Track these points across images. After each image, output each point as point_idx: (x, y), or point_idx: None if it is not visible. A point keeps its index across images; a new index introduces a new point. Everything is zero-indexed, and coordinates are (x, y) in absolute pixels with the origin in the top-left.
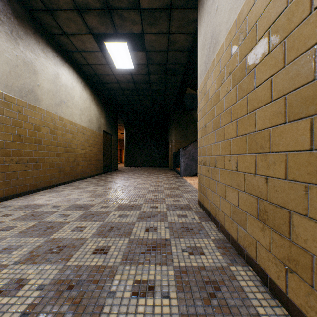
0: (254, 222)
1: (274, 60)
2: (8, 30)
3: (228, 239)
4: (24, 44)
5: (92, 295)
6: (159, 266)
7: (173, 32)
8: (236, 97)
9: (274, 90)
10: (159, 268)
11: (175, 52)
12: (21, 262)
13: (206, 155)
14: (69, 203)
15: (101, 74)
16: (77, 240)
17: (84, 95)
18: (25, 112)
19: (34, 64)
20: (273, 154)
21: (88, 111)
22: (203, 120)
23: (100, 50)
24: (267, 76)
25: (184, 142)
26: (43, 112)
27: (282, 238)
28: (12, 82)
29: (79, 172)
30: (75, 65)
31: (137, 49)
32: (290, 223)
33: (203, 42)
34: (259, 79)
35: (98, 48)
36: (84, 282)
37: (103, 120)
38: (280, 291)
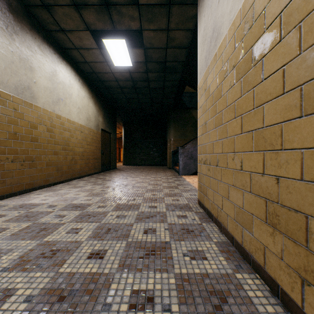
0: (262, 225)
1: (287, 48)
2: (3, 25)
3: (231, 242)
4: (19, 40)
5: (85, 308)
6: (158, 273)
7: (171, 29)
8: (241, 91)
9: (286, 81)
10: (159, 276)
11: (174, 50)
12: (10, 268)
13: (207, 154)
14: (65, 203)
15: (99, 71)
16: (71, 244)
17: (82, 93)
18: (20, 109)
19: (30, 60)
20: (286, 151)
21: (86, 109)
22: (204, 117)
23: (98, 47)
24: (278, 65)
25: (182, 141)
26: (40, 109)
27: (297, 246)
28: (7, 79)
29: (77, 171)
30: (73, 63)
31: (136, 47)
32: (308, 230)
33: (204, 37)
34: (268, 69)
35: (96, 45)
36: (77, 292)
37: (102, 118)
38: (294, 305)
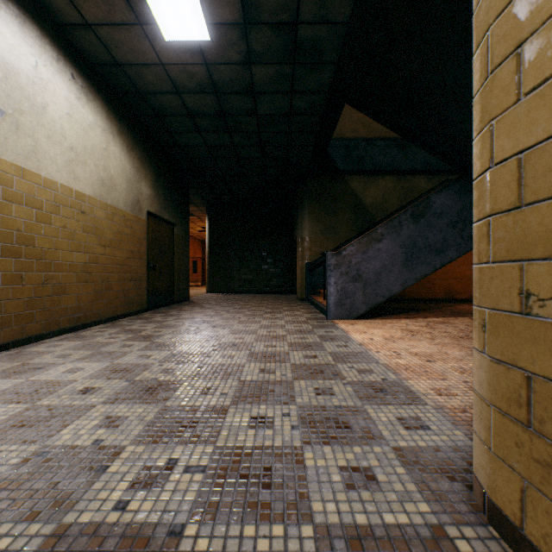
0: None
1: None
2: None
3: None
4: None
5: None
6: None
7: None
8: None
9: None
10: None
11: None
12: None
13: None
14: None
15: (130, 60)
16: None
17: (84, 113)
18: None
19: None
20: None
21: (99, 157)
22: None
23: None
24: None
25: (328, 242)
26: None
27: None
28: None
29: (65, 312)
30: (49, 24)
31: None
32: None
33: None
34: None
35: None
36: None
37: (149, 189)
38: None
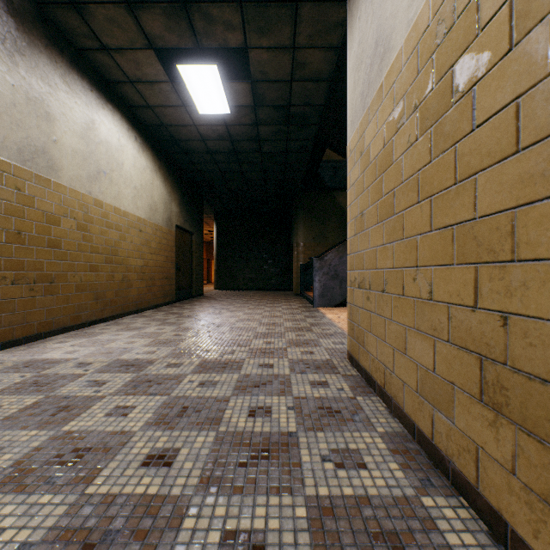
0: (473, 406)
1: (525, 62)
2: None
3: (410, 433)
4: (27, 65)
5: None
6: (275, 496)
7: (300, 46)
8: (430, 152)
9: (523, 128)
10: (276, 501)
11: (305, 84)
12: None
13: (365, 269)
14: (109, 359)
15: (172, 123)
16: (113, 437)
17: (141, 161)
18: (29, 189)
19: (47, 102)
20: (522, 265)
21: (149, 190)
22: (359, 203)
23: (170, 80)
24: (506, 98)
25: (319, 247)
26: (65, 190)
27: (546, 450)
28: (3, 134)
29: (132, 300)
30: (125, 107)
31: (237, 79)
32: None
33: (359, 57)
34: (486, 107)
35: (166, 75)
36: (117, 536)
37: (177, 207)
38: None
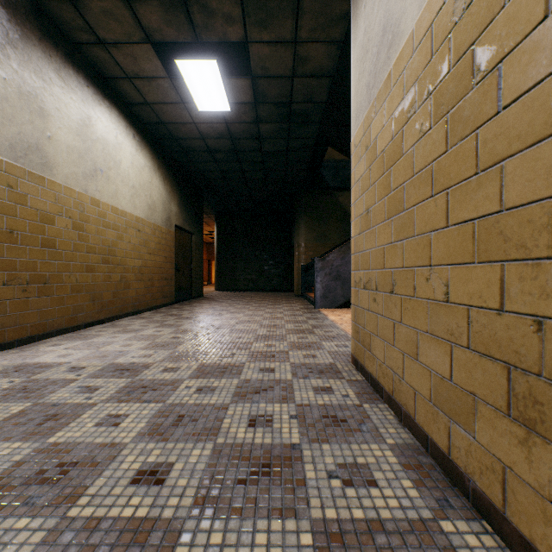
0: (499, 421)
1: None
2: None
3: (423, 446)
4: (19, 58)
5: None
6: (277, 520)
7: (302, 41)
8: (445, 140)
9: None
10: (279, 526)
11: (306, 80)
12: None
13: (371, 269)
14: (103, 362)
15: (171, 121)
16: (102, 449)
17: (140, 160)
18: (21, 187)
19: (41, 97)
20: None
21: (147, 189)
22: (364, 200)
23: (168, 76)
24: (541, 72)
25: (320, 247)
26: (60, 188)
27: None
28: None
29: (130, 301)
30: (122, 104)
31: (237, 75)
32: None
33: (364, 47)
34: (515, 85)
35: (164, 71)
36: None
37: (176, 207)
38: None
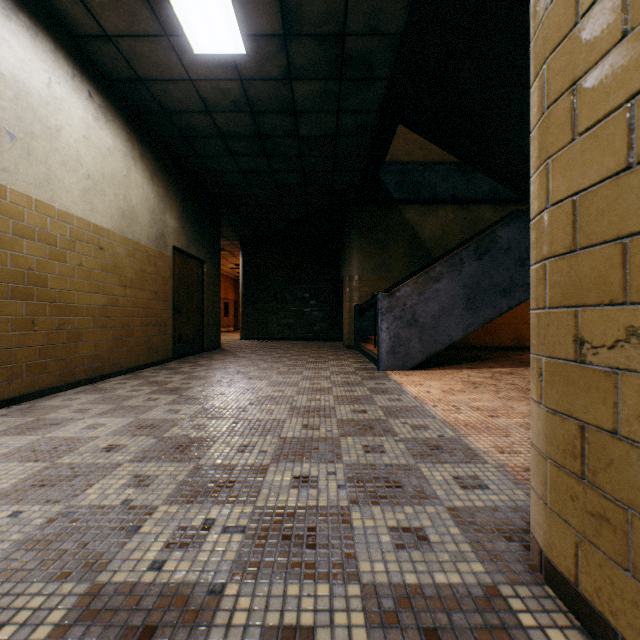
0: None
1: None
2: None
3: None
4: None
5: None
6: None
7: None
8: None
9: None
10: None
11: None
12: None
13: None
14: None
15: (154, 76)
16: None
17: (103, 136)
18: None
19: None
20: None
21: (119, 185)
22: None
23: None
24: None
25: (380, 281)
26: None
27: None
28: None
29: (82, 361)
30: (64, 35)
31: None
32: None
33: None
34: None
35: None
36: None
37: (175, 220)
38: None
